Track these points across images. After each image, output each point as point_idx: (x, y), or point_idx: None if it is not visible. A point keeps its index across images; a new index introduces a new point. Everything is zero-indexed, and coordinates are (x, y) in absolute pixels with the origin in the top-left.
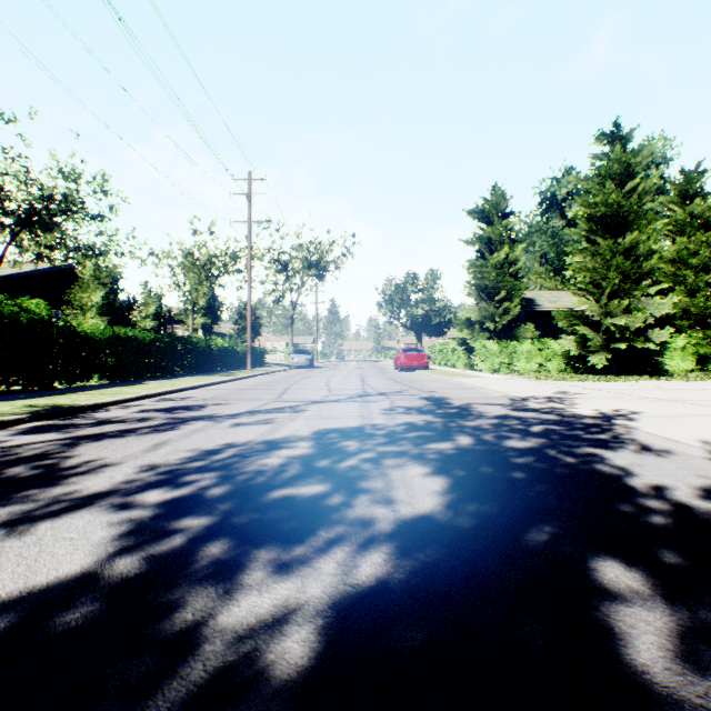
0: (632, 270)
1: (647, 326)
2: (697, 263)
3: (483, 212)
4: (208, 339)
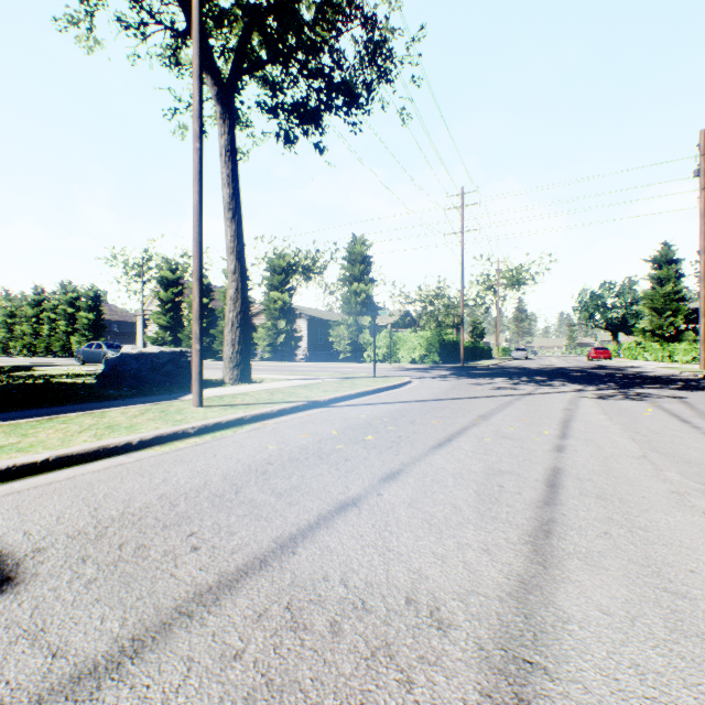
0: None
1: None
2: None
3: (654, 261)
4: (478, 344)
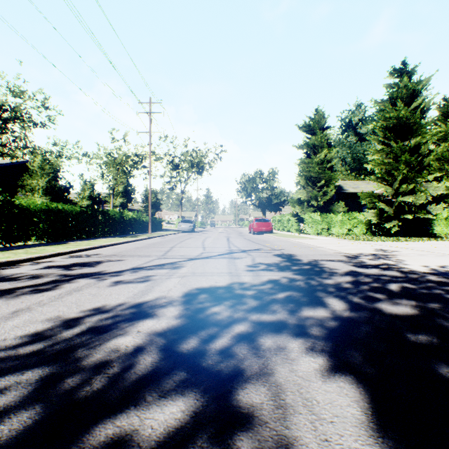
0: (416, 163)
1: (426, 202)
2: None
3: (309, 126)
4: (121, 212)
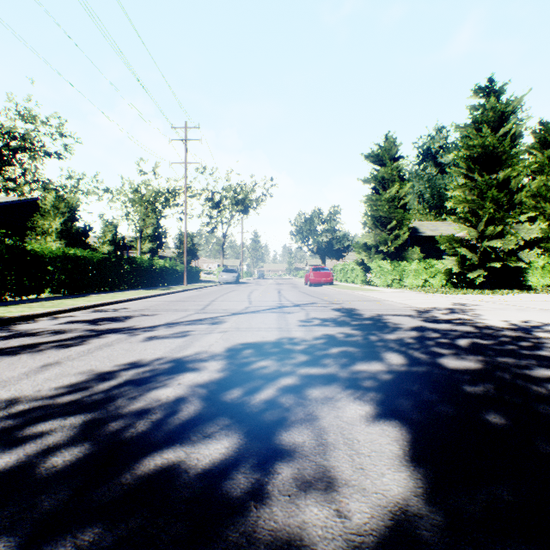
0: (505, 201)
1: (517, 248)
2: None
3: (378, 156)
4: (150, 259)
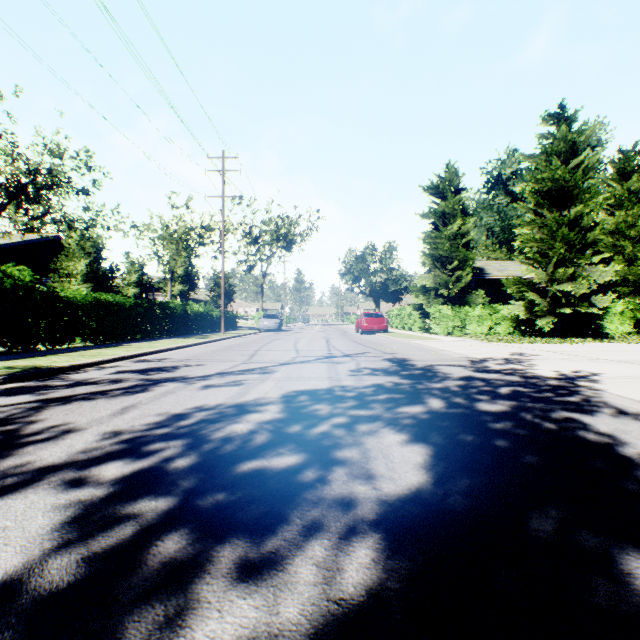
0: (577, 240)
1: (590, 292)
2: (634, 235)
3: (438, 188)
4: (184, 304)
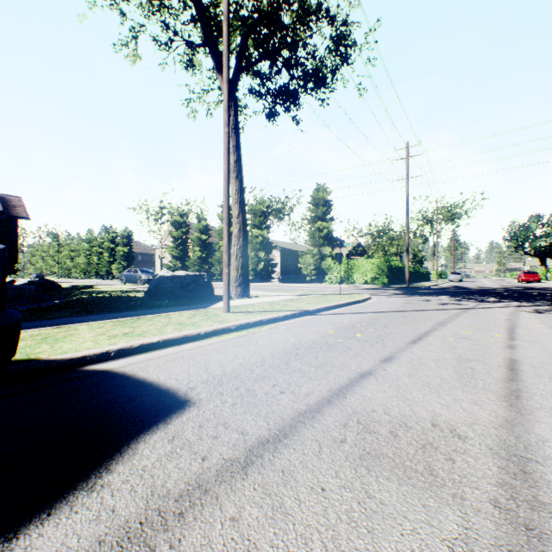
0: None
1: None
2: None
3: None
4: (418, 268)
